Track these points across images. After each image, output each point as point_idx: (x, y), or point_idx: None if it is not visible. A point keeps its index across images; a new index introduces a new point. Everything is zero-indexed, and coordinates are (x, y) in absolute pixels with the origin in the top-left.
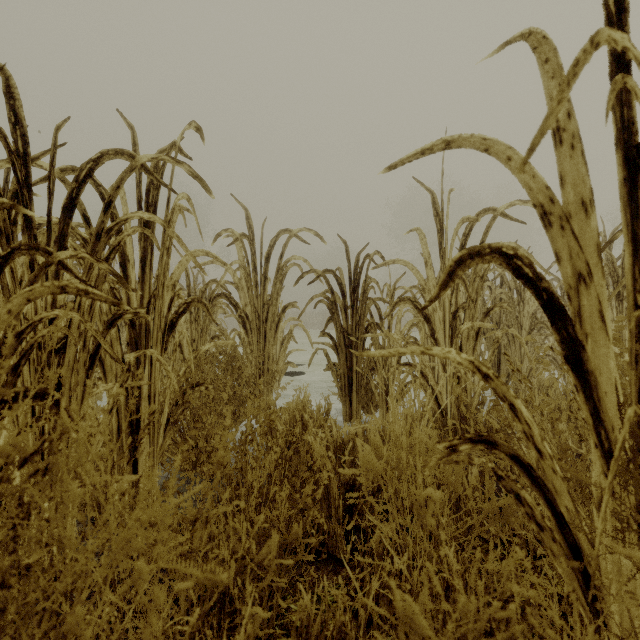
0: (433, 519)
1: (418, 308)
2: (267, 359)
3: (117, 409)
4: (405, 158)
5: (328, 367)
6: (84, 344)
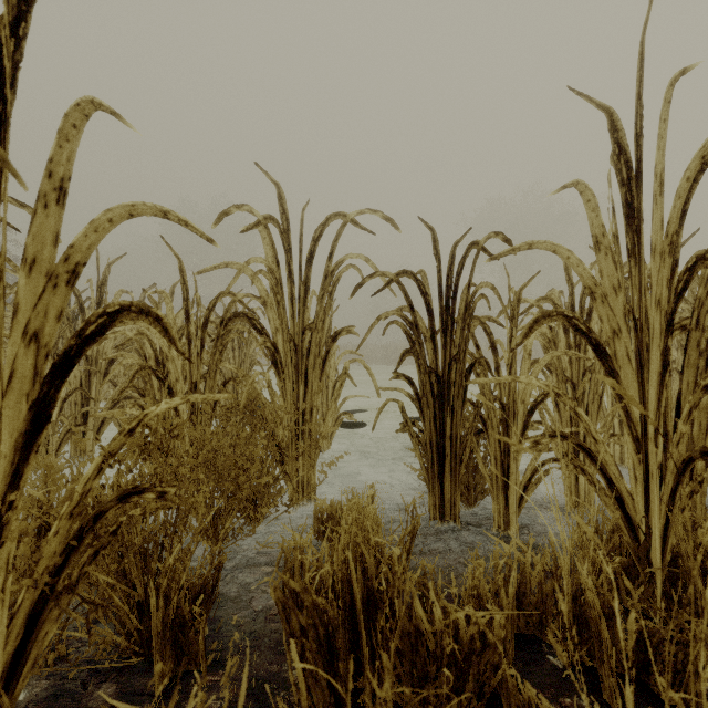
0: None
1: (580, 330)
2: (309, 413)
3: None
4: None
5: (403, 426)
6: None
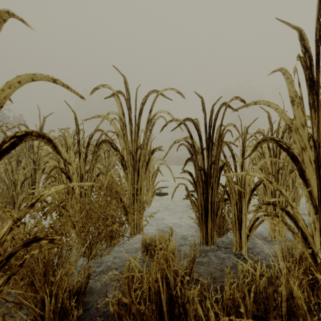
0: None
1: (283, 147)
2: (139, 190)
3: None
4: None
5: (186, 196)
6: None
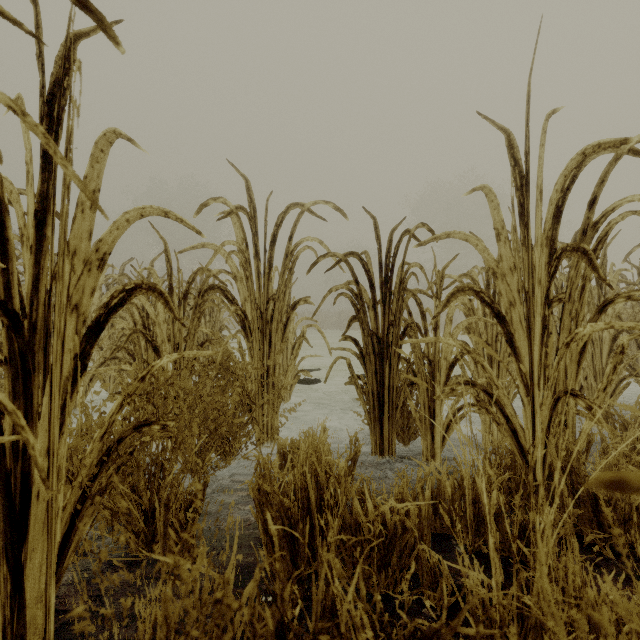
0: None
1: (486, 302)
2: (272, 369)
3: None
4: None
5: (351, 380)
6: None
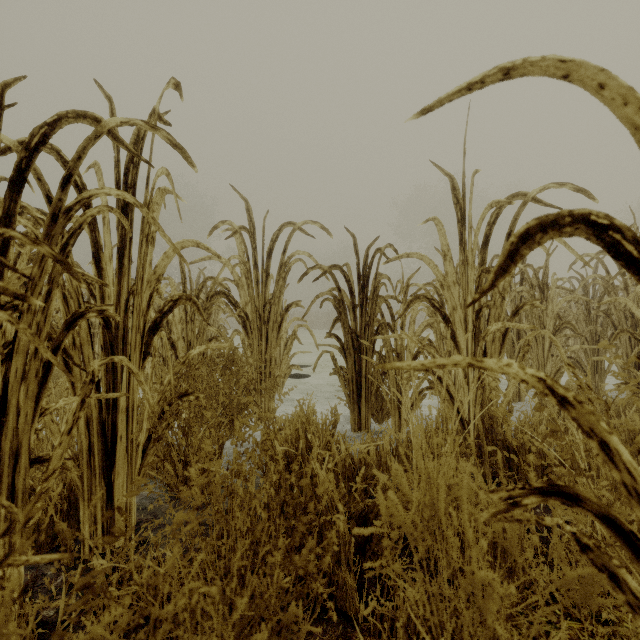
0: (502, 628)
1: (436, 307)
2: (269, 362)
3: (88, 425)
4: (444, 96)
5: (335, 371)
6: (36, 350)
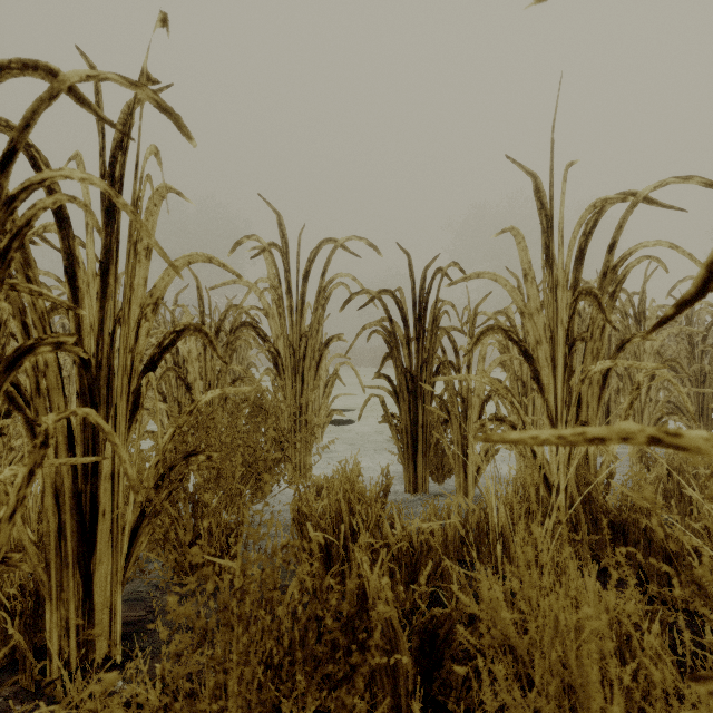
0: None
1: (514, 340)
2: (305, 408)
3: (57, 497)
4: None
5: (384, 418)
6: None
